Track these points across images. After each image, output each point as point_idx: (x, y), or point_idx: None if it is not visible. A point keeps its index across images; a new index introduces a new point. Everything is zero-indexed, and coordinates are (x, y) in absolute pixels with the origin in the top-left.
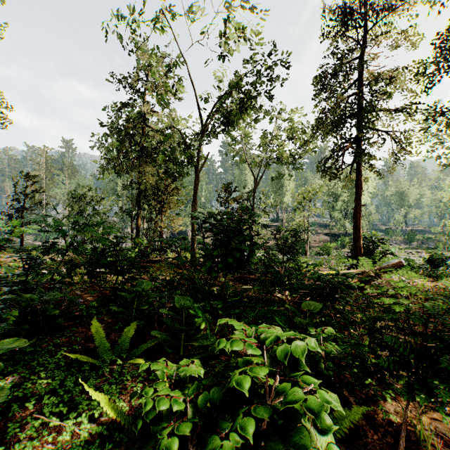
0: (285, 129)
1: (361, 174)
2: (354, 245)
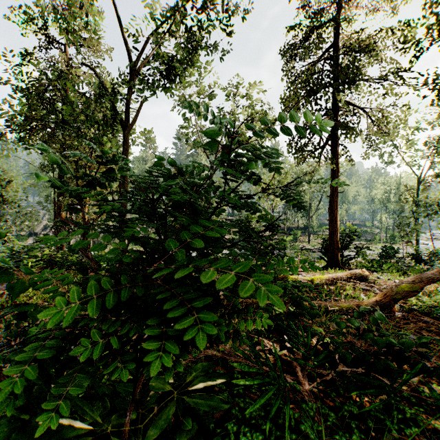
0: (245, 111)
1: (338, 155)
2: (330, 240)
